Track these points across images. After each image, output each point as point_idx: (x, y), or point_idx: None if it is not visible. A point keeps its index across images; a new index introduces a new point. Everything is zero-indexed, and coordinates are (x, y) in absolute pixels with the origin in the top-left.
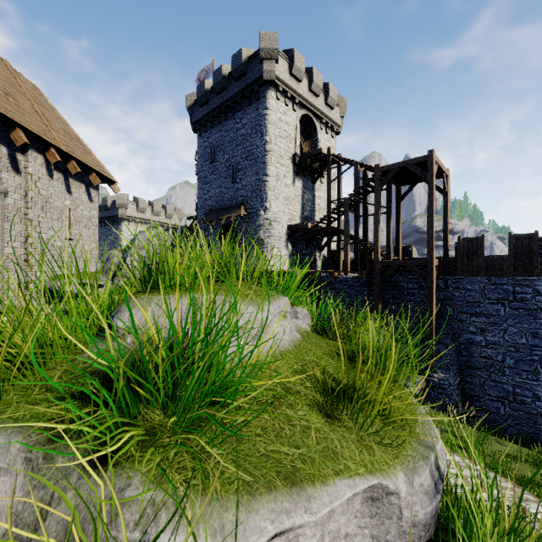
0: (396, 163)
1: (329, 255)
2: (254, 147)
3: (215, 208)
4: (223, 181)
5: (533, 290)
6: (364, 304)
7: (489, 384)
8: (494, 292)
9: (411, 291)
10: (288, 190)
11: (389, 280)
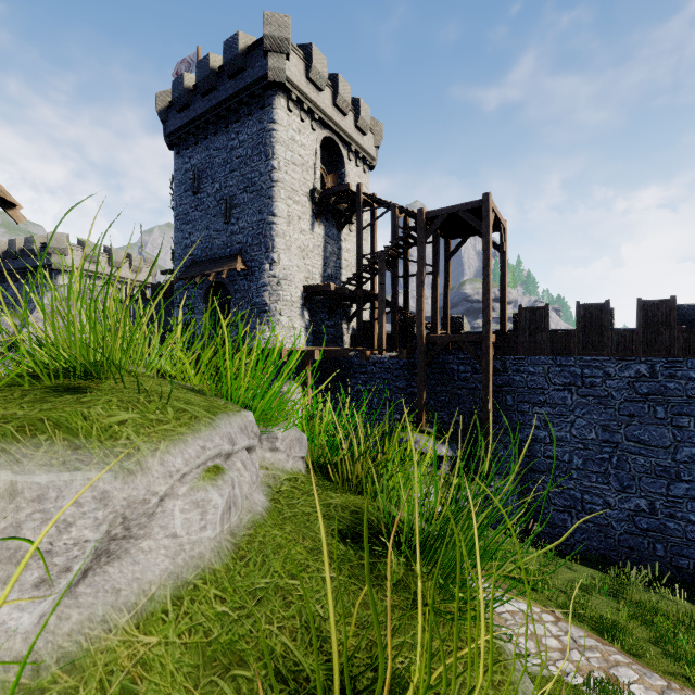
0: (445, 207)
1: (360, 327)
2: (256, 175)
3: (200, 259)
4: (213, 221)
5: (604, 372)
6: (405, 393)
7: (555, 491)
8: (561, 376)
9: (462, 375)
10: (304, 238)
11: (435, 361)
